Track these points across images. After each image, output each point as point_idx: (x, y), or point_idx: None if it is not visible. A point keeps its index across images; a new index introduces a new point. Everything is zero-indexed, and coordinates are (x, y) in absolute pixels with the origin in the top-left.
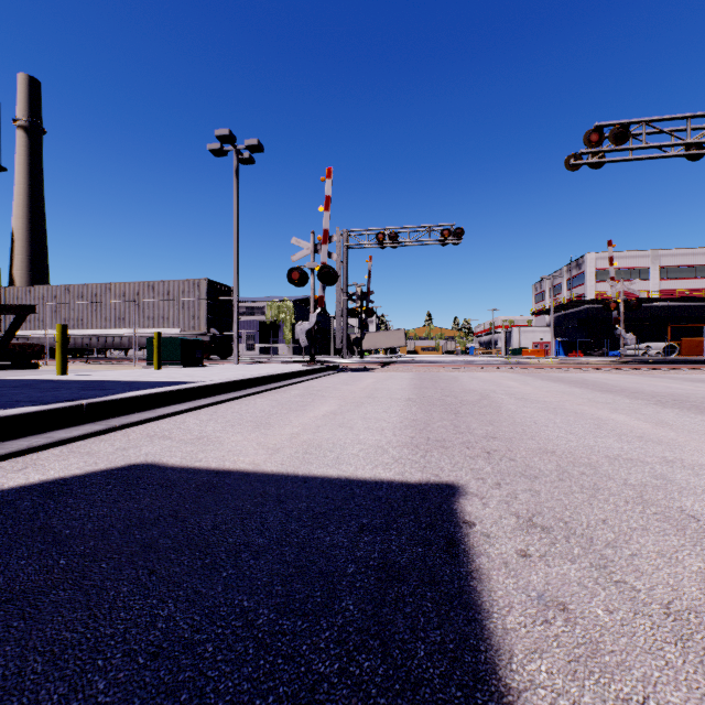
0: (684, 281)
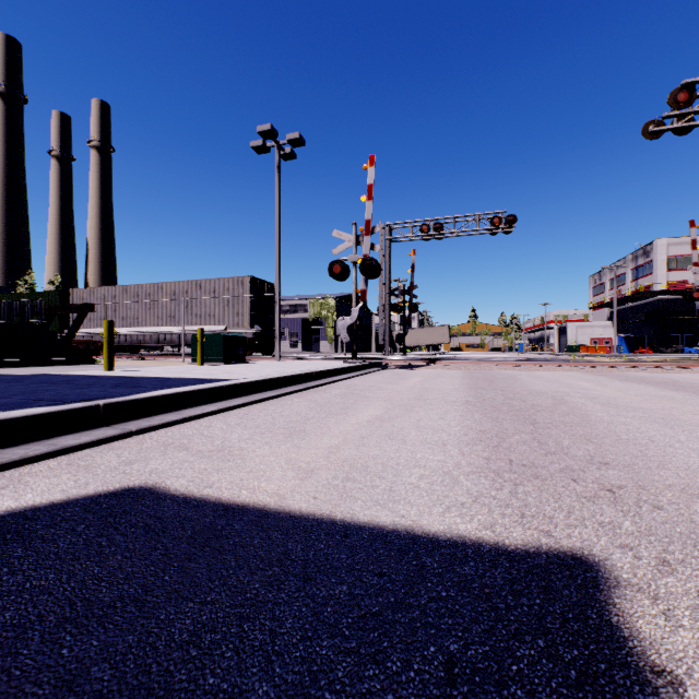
0: None
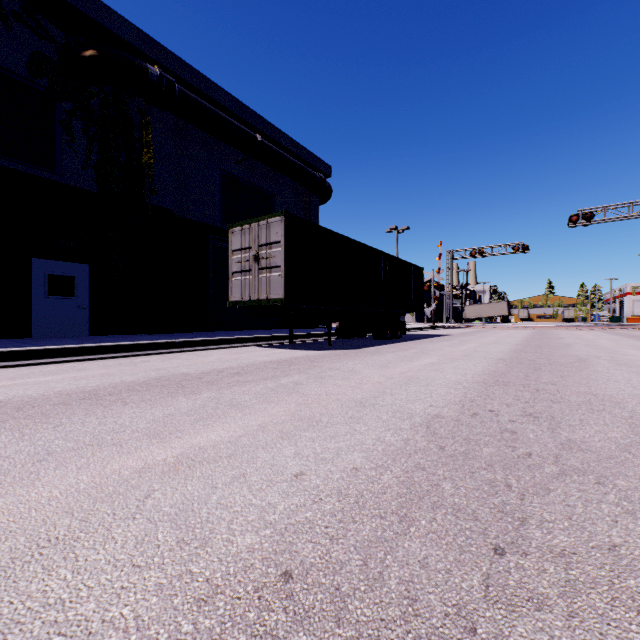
0: None
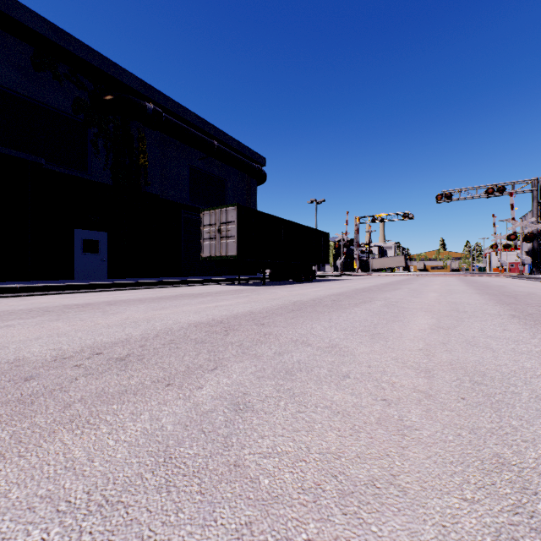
0: None
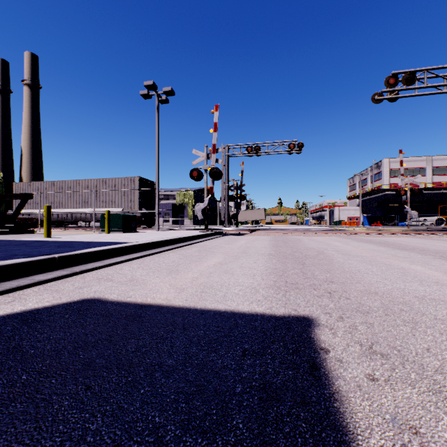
0: None
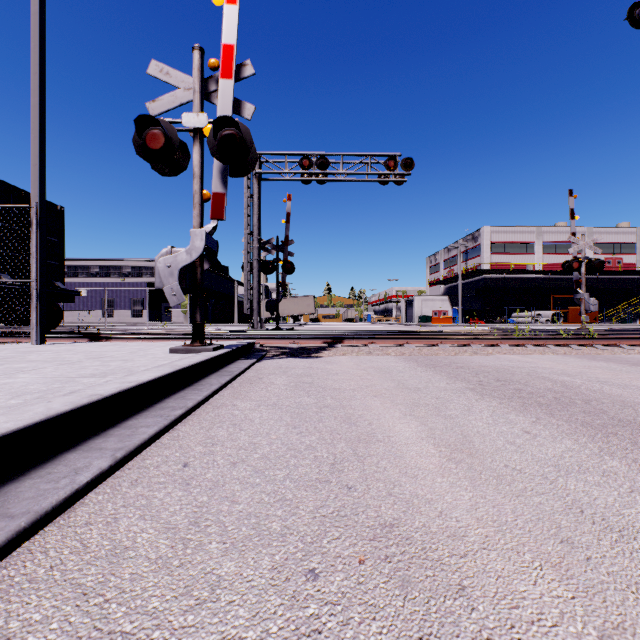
0: (562, 256)
